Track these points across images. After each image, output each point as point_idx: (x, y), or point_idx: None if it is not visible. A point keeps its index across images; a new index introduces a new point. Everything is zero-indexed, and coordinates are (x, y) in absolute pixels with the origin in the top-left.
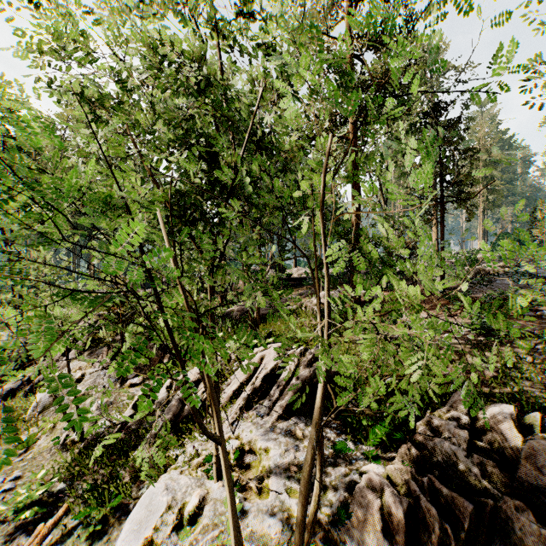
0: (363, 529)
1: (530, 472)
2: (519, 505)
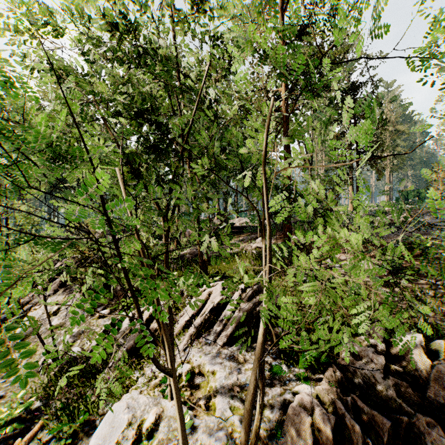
0: (297, 442)
1: (438, 392)
2: (430, 421)
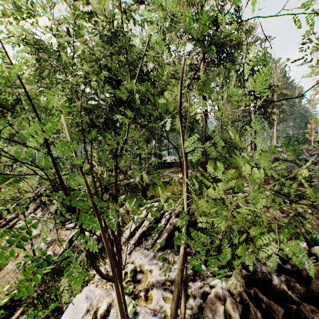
0: None
1: (318, 286)
2: (313, 308)
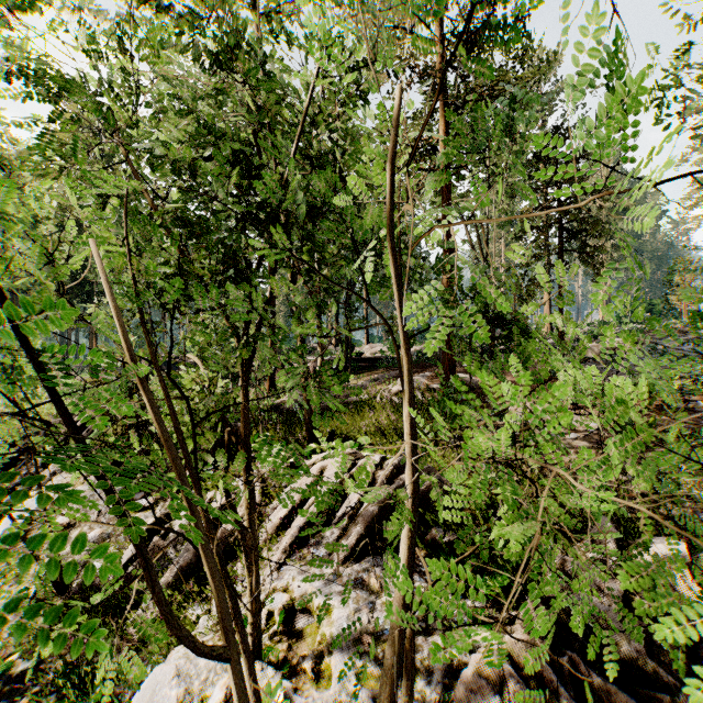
0: None
1: None
2: None
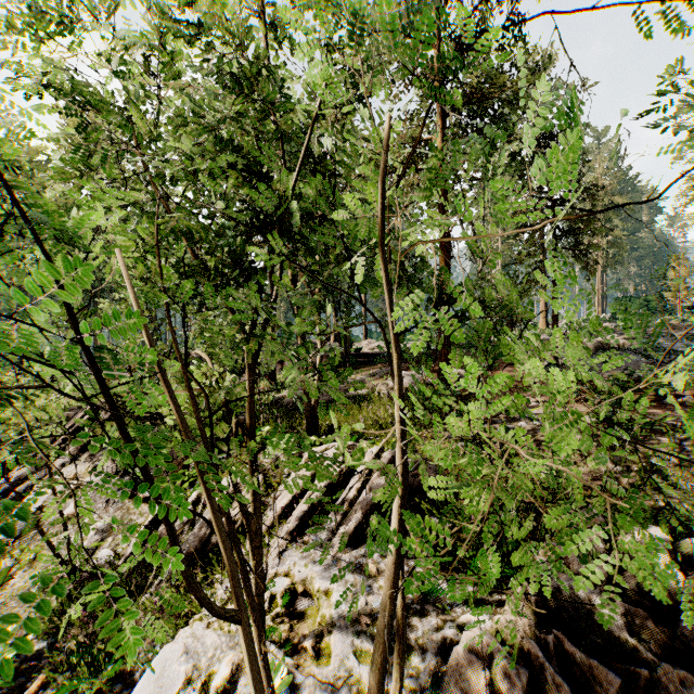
0: None
1: None
2: (686, 676)
